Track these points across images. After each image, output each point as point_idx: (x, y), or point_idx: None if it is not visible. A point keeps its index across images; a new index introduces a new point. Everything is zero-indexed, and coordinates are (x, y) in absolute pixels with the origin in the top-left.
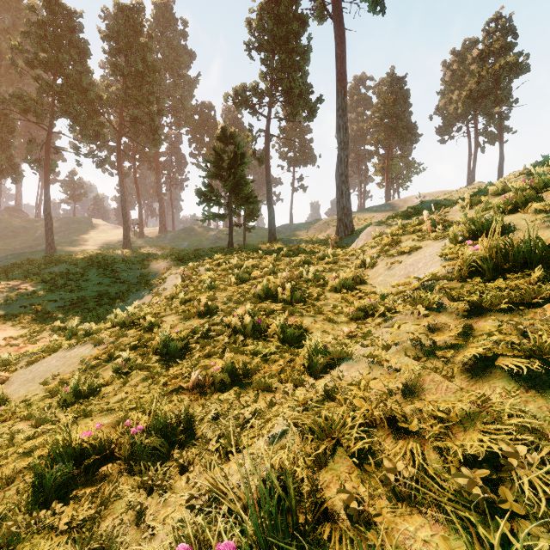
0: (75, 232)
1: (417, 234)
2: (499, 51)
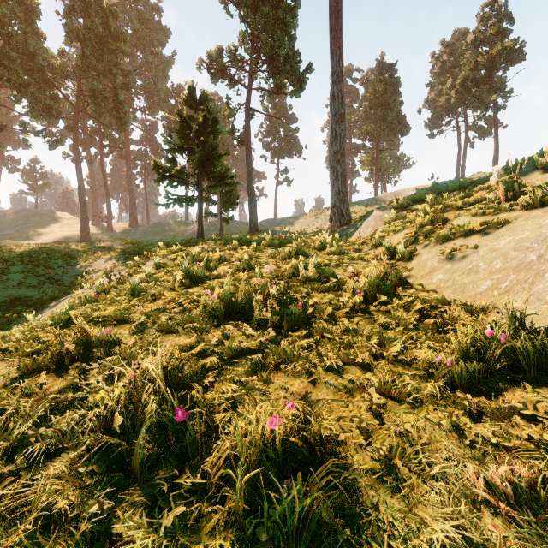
0: (34, 226)
1: (475, 206)
2: (494, 38)
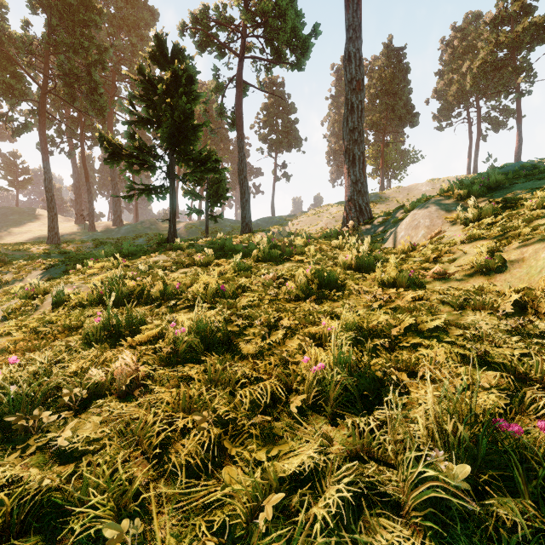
0: (12, 224)
1: None
2: (516, 16)
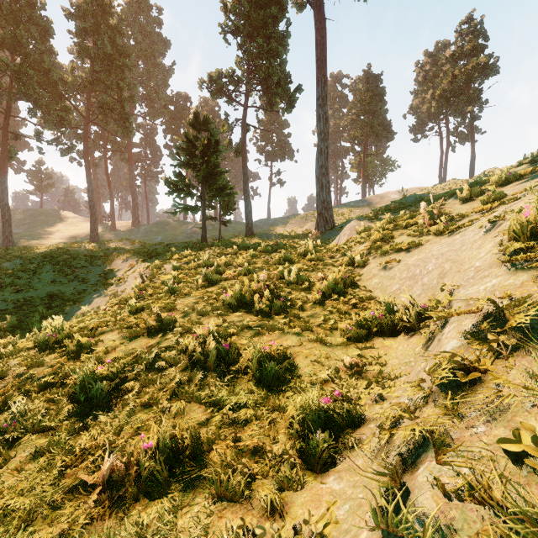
0: (41, 225)
1: (412, 228)
2: (471, 53)
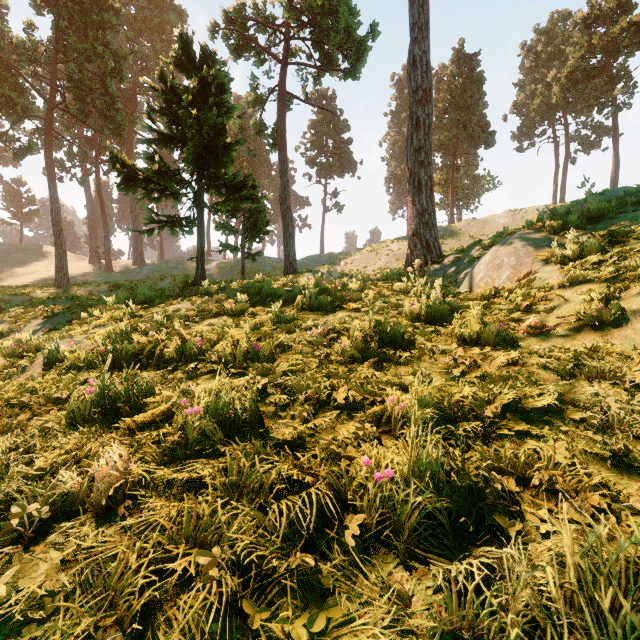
0: (15, 264)
1: None
2: (612, 15)
